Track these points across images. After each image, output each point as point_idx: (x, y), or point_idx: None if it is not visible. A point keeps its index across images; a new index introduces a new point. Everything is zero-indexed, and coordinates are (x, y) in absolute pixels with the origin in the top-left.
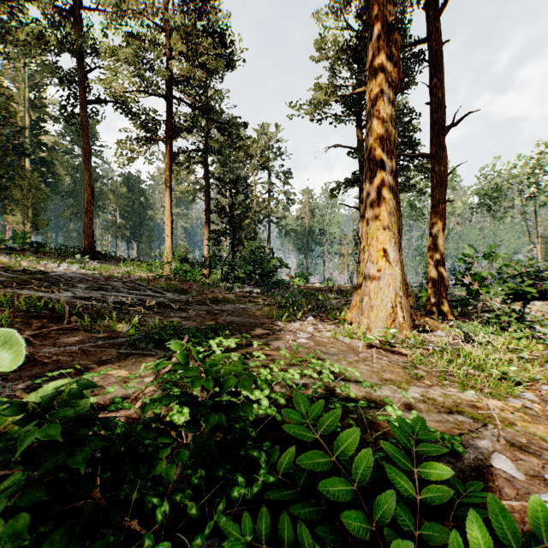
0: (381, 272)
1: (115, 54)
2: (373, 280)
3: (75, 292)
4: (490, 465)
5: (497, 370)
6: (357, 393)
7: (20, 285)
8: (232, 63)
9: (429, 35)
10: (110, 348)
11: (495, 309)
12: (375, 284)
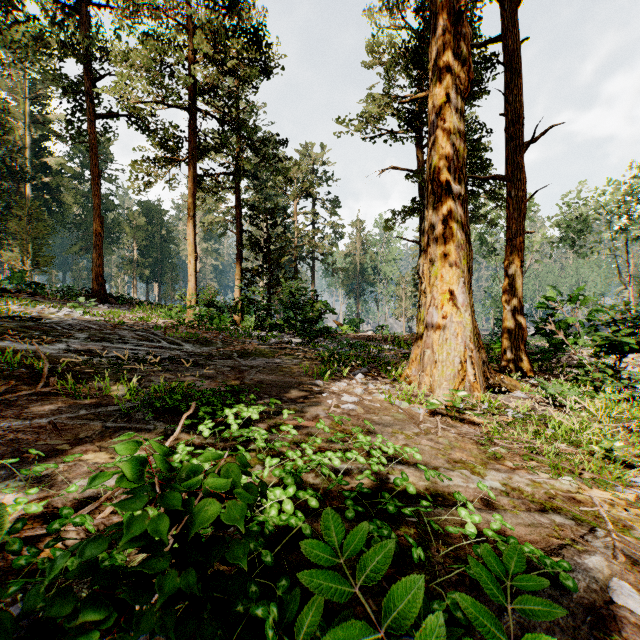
0: (447, 319)
1: (127, 58)
2: (437, 329)
3: (70, 343)
4: (609, 599)
5: (597, 446)
6: (418, 483)
7: (1, 335)
8: (268, 70)
9: (504, 32)
10: (95, 419)
11: (586, 364)
12: (439, 334)
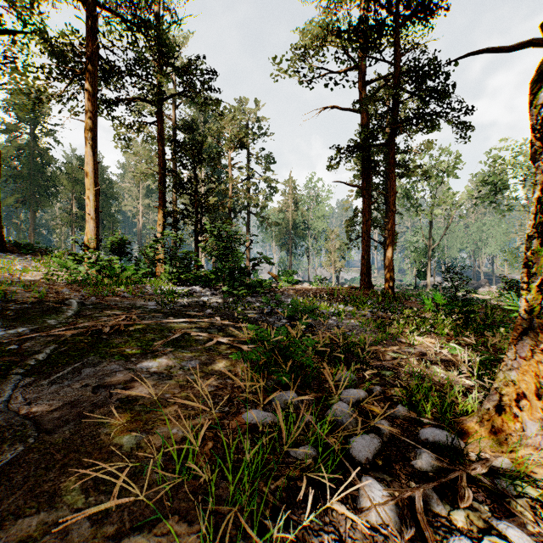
0: None
1: None
2: None
3: None
4: None
5: None
6: None
7: None
8: None
9: None
10: None
11: None
12: None
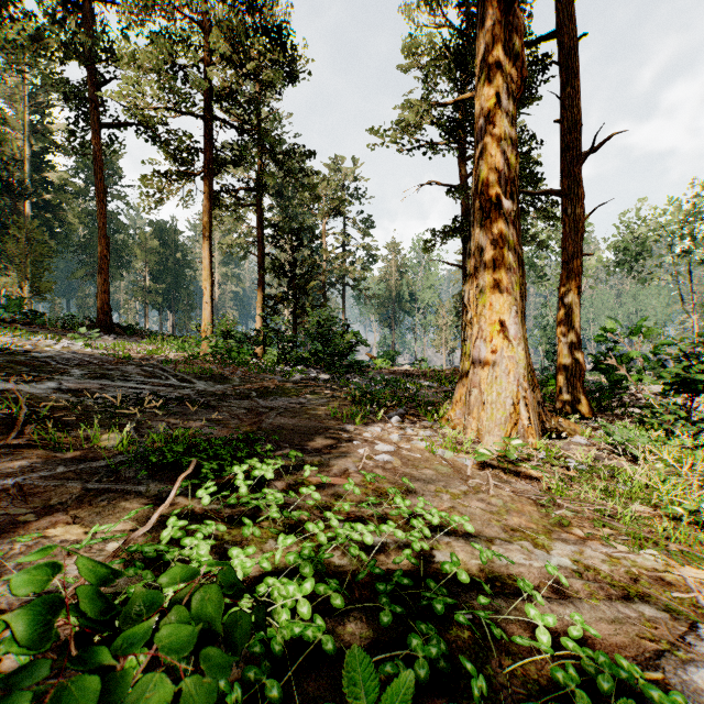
0: (497, 354)
1: (135, 59)
2: (486, 365)
3: (63, 382)
4: None
5: (680, 507)
6: (469, 561)
7: None
8: (293, 74)
9: (559, 27)
10: (74, 479)
11: (654, 405)
12: (488, 371)
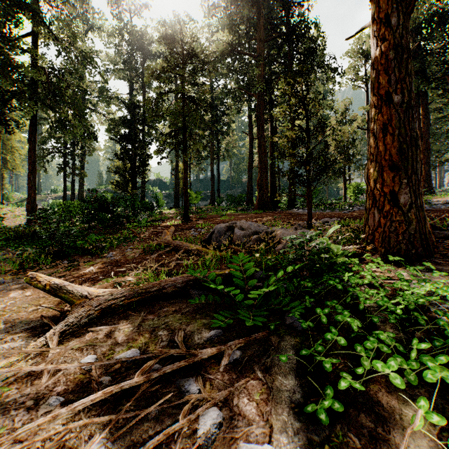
0: None
1: None
2: None
3: None
4: (271, 436)
5: None
6: None
7: None
8: None
9: None
10: None
11: None
12: None
